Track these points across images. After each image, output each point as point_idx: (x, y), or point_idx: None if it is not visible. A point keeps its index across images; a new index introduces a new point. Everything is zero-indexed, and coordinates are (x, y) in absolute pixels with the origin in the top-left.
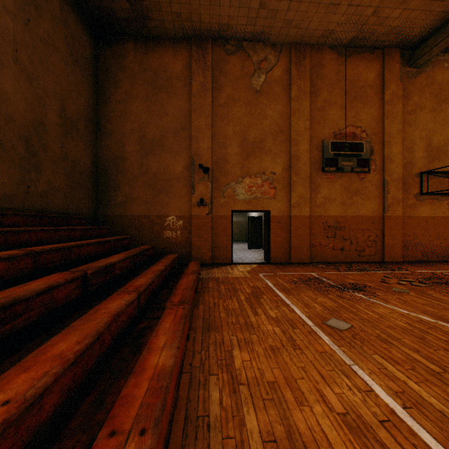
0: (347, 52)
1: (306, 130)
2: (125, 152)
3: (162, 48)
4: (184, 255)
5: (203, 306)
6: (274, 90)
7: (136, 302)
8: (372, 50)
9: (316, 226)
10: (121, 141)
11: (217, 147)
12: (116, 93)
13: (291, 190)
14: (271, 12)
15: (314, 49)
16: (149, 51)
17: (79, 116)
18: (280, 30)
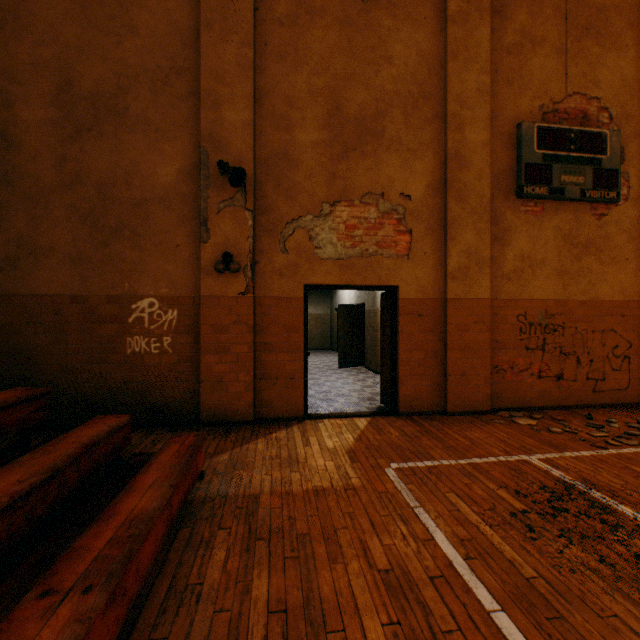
0: None
1: (483, 96)
2: (14, 123)
3: None
4: (181, 398)
5: None
6: None
7: None
8: None
9: (502, 325)
10: (1, 92)
11: (267, 125)
12: None
13: (448, 237)
14: None
15: None
16: None
17: None
18: None
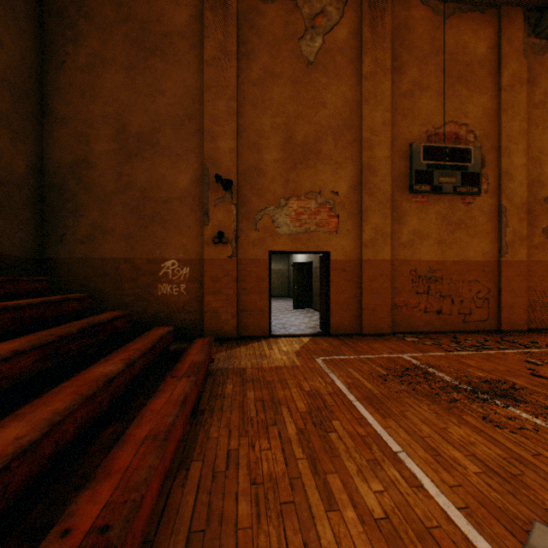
0: (447, 9)
1: (386, 127)
2: (91, 153)
3: None
4: (191, 323)
5: (201, 467)
6: (336, 63)
7: None
8: (483, 9)
9: (400, 277)
10: (84, 134)
11: (245, 149)
12: (75, 54)
13: (363, 220)
14: None
15: (397, 1)
16: None
17: None
18: None
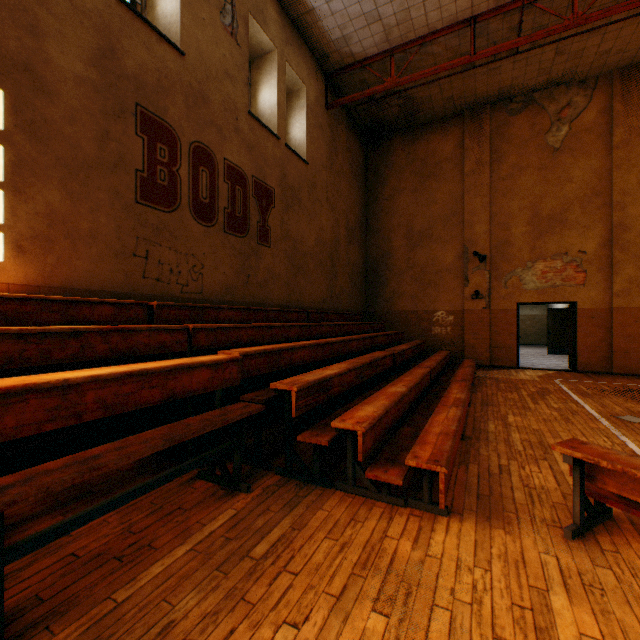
0: None
1: None
2: (391, 248)
3: (429, 132)
4: (454, 353)
5: (481, 393)
6: (583, 142)
7: (429, 375)
8: None
9: None
10: (387, 237)
11: (496, 229)
12: (383, 191)
13: (612, 273)
14: (573, 54)
15: None
16: (416, 140)
17: (355, 223)
18: (591, 64)
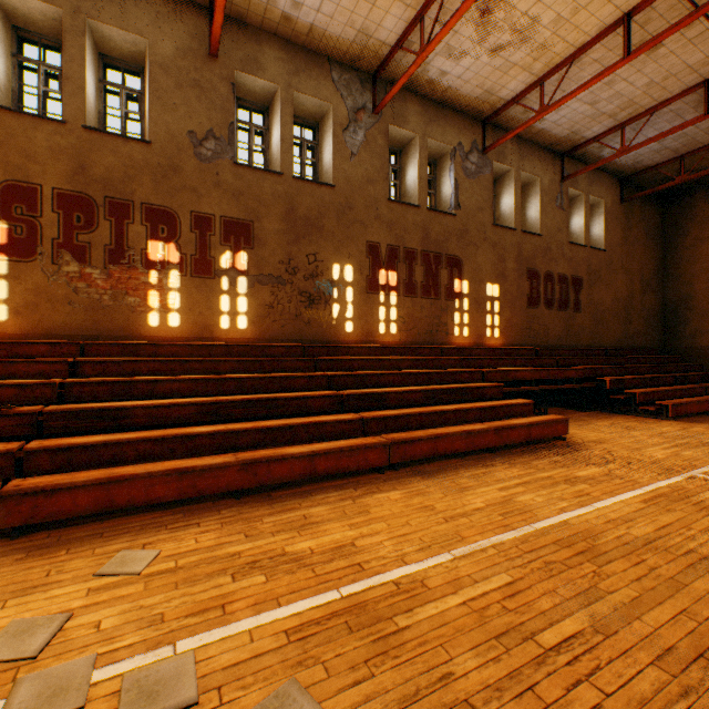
0: None
1: None
2: (692, 291)
3: None
4: None
5: None
6: None
7: (702, 389)
8: None
9: None
10: (687, 282)
11: None
12: (682, 242)
13: None
14: None
15: None
16: None
17: (650, 275)
18: None
